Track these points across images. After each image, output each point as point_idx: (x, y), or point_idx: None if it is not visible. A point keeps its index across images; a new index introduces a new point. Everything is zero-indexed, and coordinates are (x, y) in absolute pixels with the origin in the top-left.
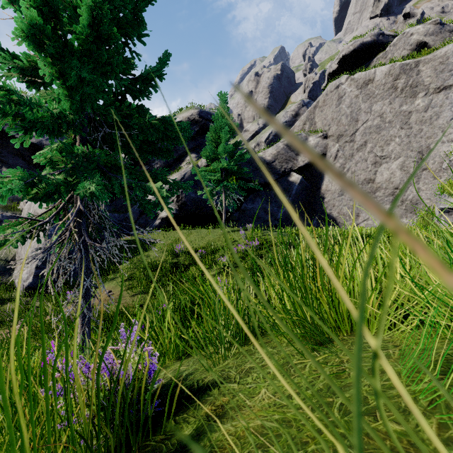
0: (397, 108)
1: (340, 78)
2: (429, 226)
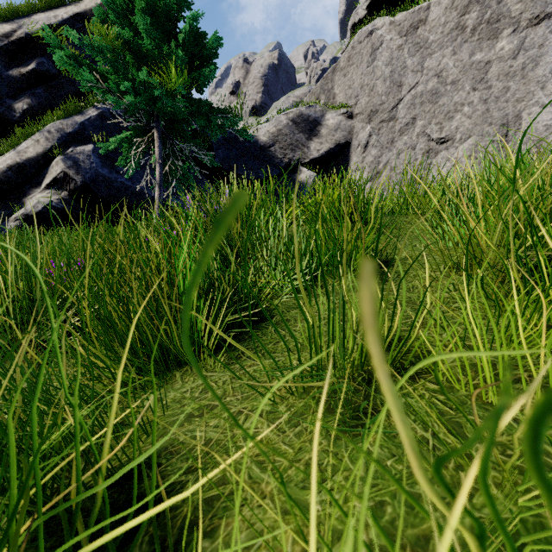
0: (466, 59)
1: (374, 21)
2: None
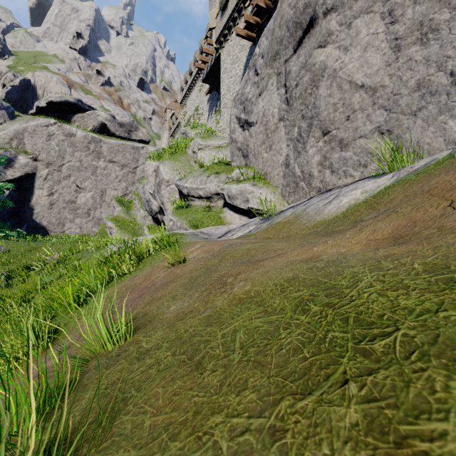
0: (90, 161)
1: (50, 119)
2: (104, 233)
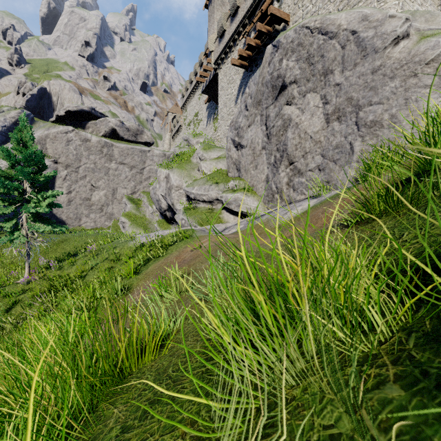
0: (103, 163)
1: (69, 127)
2: (117, 227)
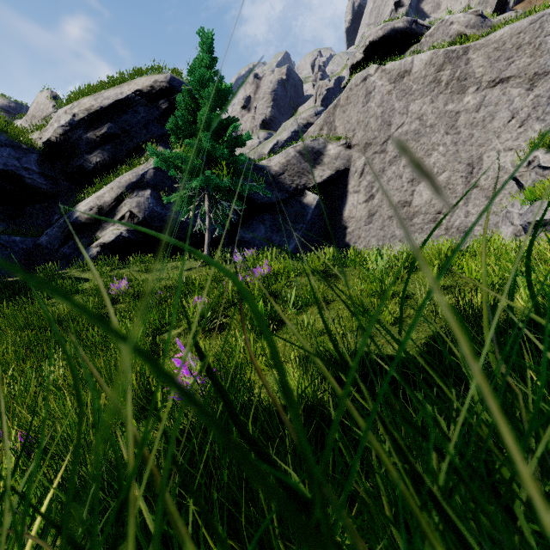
0: (441, 108)
1: (368, 68)
2: None
